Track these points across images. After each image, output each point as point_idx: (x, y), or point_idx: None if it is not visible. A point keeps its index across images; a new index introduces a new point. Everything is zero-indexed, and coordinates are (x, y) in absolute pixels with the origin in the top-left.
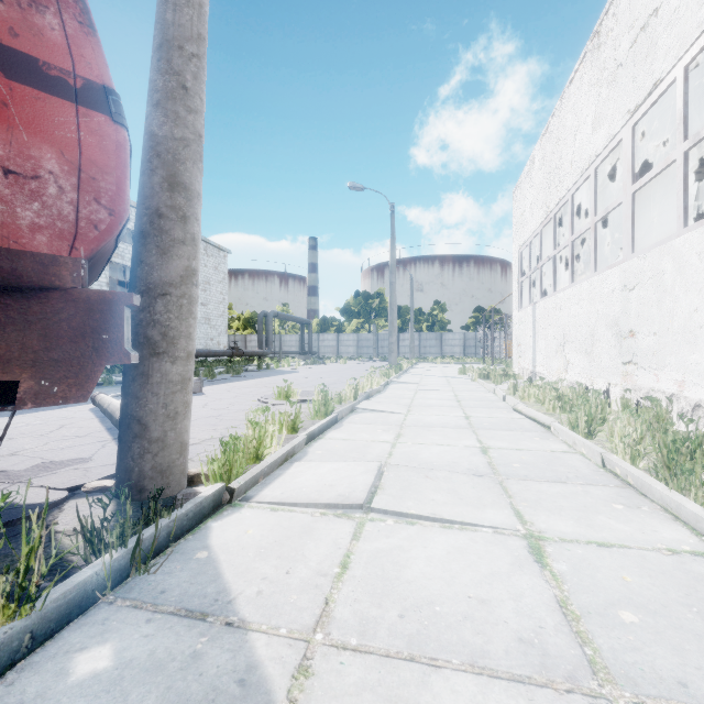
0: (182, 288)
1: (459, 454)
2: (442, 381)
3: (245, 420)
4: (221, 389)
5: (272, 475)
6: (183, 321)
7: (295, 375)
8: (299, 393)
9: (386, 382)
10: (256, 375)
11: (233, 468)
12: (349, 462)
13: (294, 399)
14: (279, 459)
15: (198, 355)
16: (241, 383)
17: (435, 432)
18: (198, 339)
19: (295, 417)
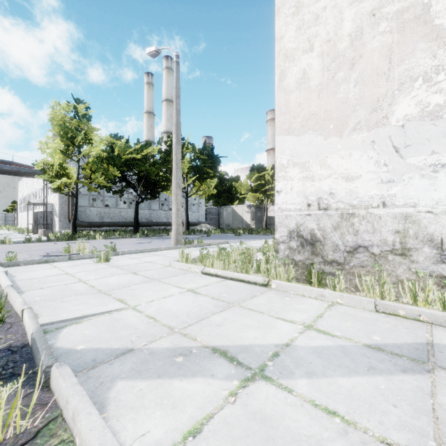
0: None
1: None
2: None
3: None
4: None
5: None
6: None
7: None
8: None
9: None
10: None
11: None
12: None
13: None
14: None
15: None
16: None
17: None
18: None
19: None
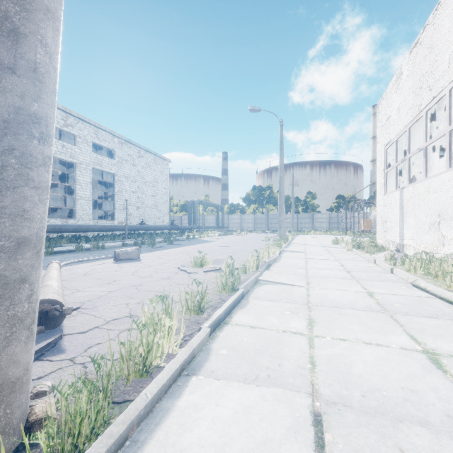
0: (5, 139)
1: (406, 369)
2: (323, 250)
3: (160, 292)
4: (155, 256)
5: (154, 414)
6: (6, 191)
7: (211, 244)
8: (211, 262)
9: (279, 251)
10: (184, 244)
11: (82, 425)
12: (263, 388)
13: (207, 267)
14: (169, 379)
15: (148, 229)
16: (171, 250)
17: (349, 318)
18: (150, 218)
19: (201, 297)
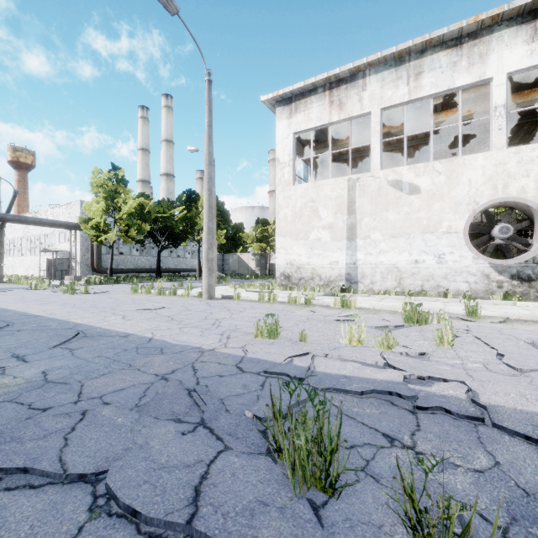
0: None
1: None
2: None
3: None
4: None
5: None
6: None
7: None
8: None
9: None
10: None
11: None
12: None
13: None
14: None
15: None
16: None
17: None
18: None
19: None
